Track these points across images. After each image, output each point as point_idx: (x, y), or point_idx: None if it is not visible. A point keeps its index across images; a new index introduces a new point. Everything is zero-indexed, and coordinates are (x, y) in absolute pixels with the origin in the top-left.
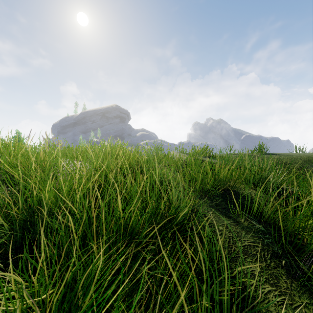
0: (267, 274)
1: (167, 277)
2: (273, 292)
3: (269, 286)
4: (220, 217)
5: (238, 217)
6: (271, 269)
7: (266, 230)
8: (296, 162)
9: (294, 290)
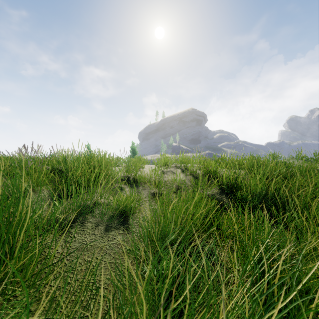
0: None
1: None
2: None
3: None
4: None
5: None
6: None
7: None
8: None
9: None
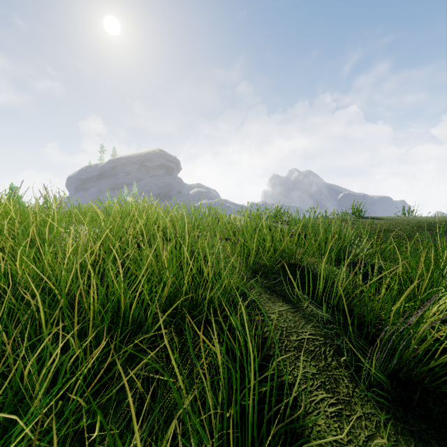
0: (324, 377)
1: (187, 383)
2: (327, 400)
3: (324, 392)
4: (276, 302)
5: (300, 301)
6: (331, 370)
7: (335, 318)
8: (402, 228)
9: (356, 397)
